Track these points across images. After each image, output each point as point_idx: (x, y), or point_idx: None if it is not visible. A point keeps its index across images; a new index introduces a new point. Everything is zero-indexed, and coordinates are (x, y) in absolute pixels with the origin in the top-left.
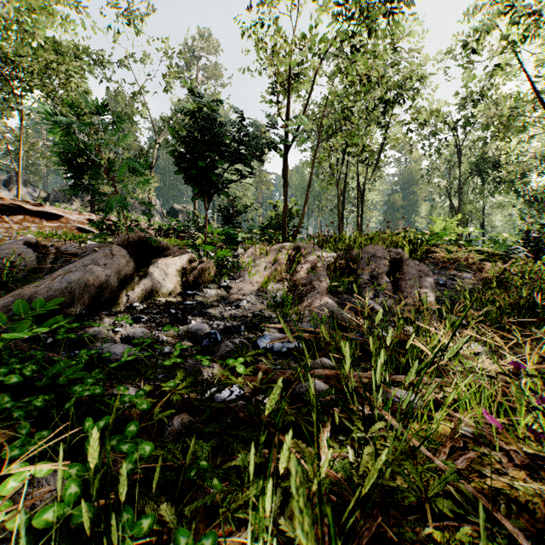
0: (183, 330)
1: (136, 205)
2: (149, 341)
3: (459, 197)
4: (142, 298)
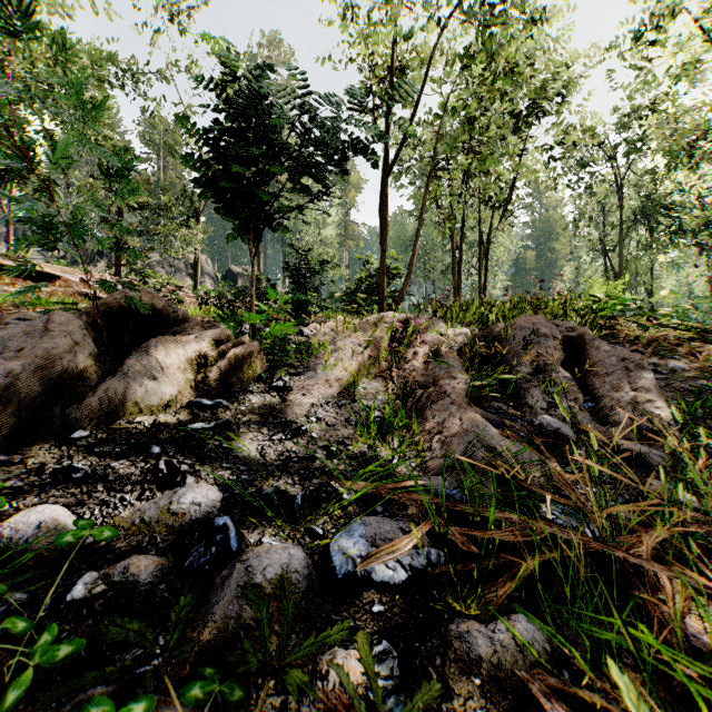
0: (157, 508)
1: (181, 267)
2: None
3: (620, 253)
4: (100, 418)
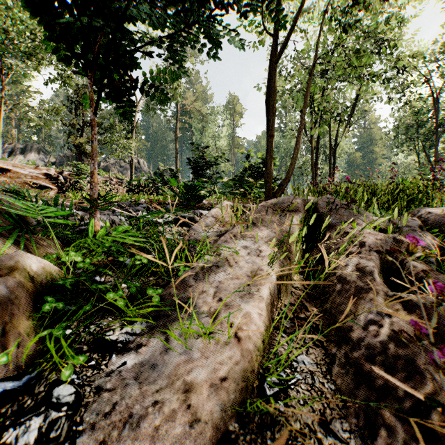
0: None
1: (127, 167)
2: None
3: (435, 150)
4: None
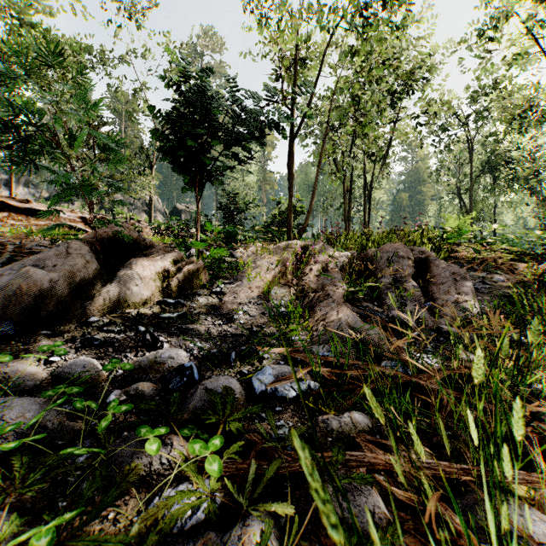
0: (148, 360)
1: (138, 205)
2: (64, 398)
3: (470, 195)
4: (104, 310)
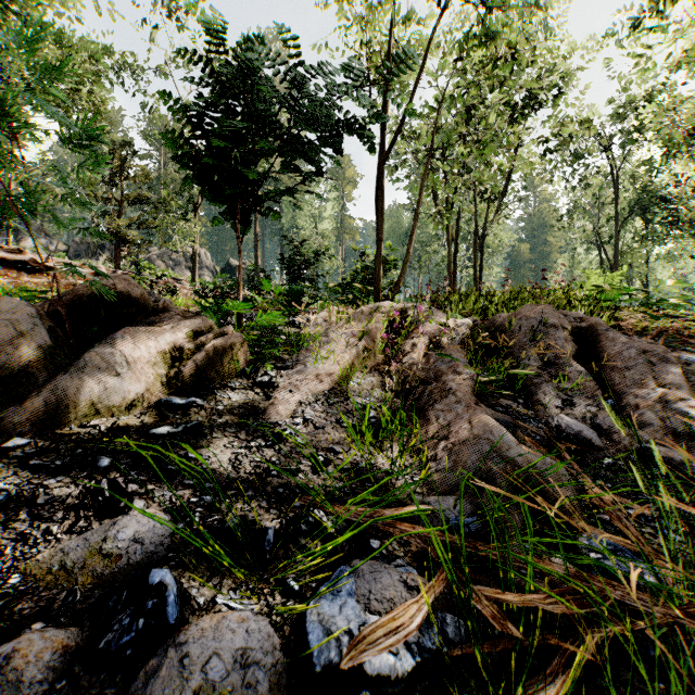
0: (85, 547)
1: (181, 260)
2: None
3: (616, 245)
4: (45, 422)
